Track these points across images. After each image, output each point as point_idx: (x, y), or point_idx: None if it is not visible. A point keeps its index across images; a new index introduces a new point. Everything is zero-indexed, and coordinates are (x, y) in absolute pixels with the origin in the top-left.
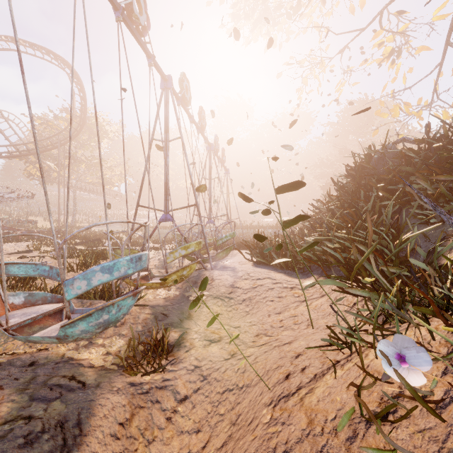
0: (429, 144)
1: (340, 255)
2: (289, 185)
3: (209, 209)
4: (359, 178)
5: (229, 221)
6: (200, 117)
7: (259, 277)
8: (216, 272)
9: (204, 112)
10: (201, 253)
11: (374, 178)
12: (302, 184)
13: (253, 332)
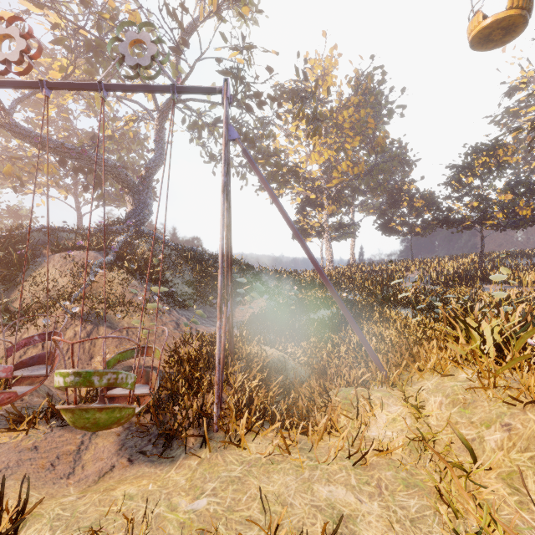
0: None
1: None
2: None
3: None
4: None
5: None
6: None
7: None
8: None
9: None
10: None
11: None
12: None
13: None
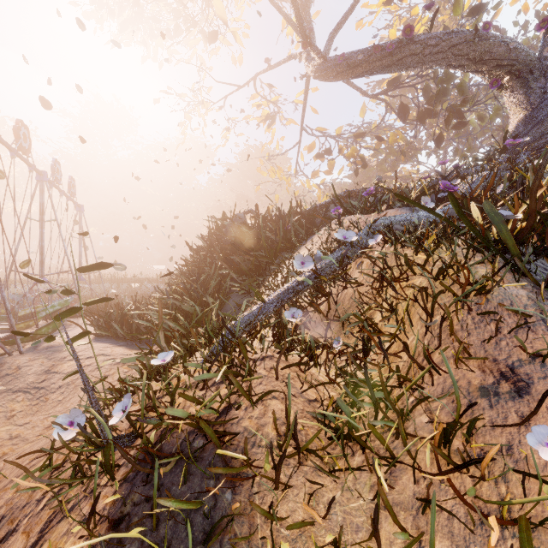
0: (259, 222)
1: (168, 326)
2: (95, 265)
3: (40, 263)
4: (210, 244)
5: (58, 286)
6: (18, 136)
7: (90, 356)
8: (27, 357)
9: (27, 127)
10: (20, 327)
11: (220, 246)
12: (110, 264)
13: (45, 425)
